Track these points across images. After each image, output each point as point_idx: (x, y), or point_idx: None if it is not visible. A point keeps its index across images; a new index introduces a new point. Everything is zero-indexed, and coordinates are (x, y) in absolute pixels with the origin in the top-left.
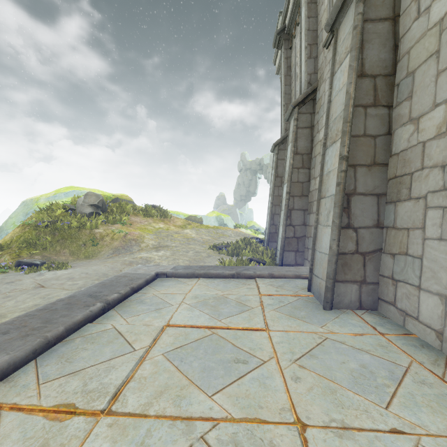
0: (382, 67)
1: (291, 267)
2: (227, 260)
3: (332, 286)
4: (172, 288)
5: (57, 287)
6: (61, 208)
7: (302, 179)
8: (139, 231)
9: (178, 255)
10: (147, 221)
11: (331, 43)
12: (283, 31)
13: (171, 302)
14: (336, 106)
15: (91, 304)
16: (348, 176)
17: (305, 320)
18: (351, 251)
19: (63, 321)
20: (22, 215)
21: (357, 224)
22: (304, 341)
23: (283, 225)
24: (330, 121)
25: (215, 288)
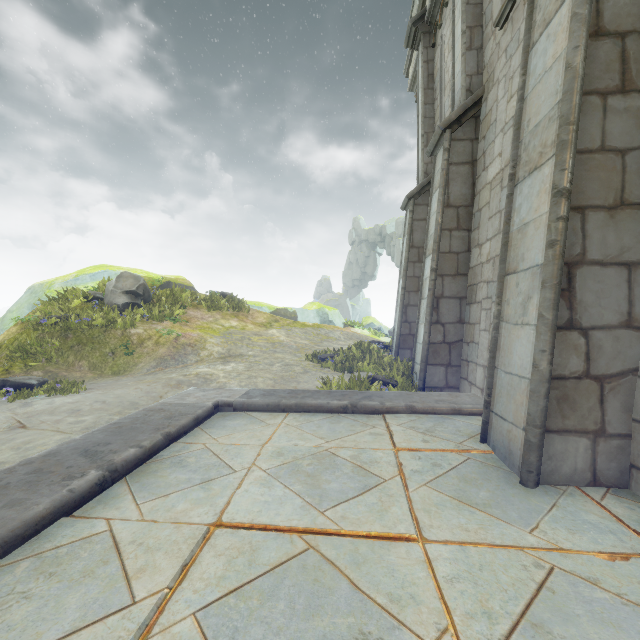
0: (637, 16)
1: (442, 393)
2: (334, 379)
3: (539, 440)
4: (240, 432)
5: (48, 427)
6: (81, 296)
7: (456, 247)
8: (199, 332)
9: (256, 371)
10: (213, 317)
11: (509, 17)
12: (421, 20)
13: (233, 463)
14: (540, 102)
15: (78, 474)
16: (569, 228)
17: (493, 513)
18: (576, 374)
19: (2, 519)
20: (27, 307)
21: (587, 321)
22: (507, 577)
23: (425, 323)
24: (525, 132)
25: (314, 432)
